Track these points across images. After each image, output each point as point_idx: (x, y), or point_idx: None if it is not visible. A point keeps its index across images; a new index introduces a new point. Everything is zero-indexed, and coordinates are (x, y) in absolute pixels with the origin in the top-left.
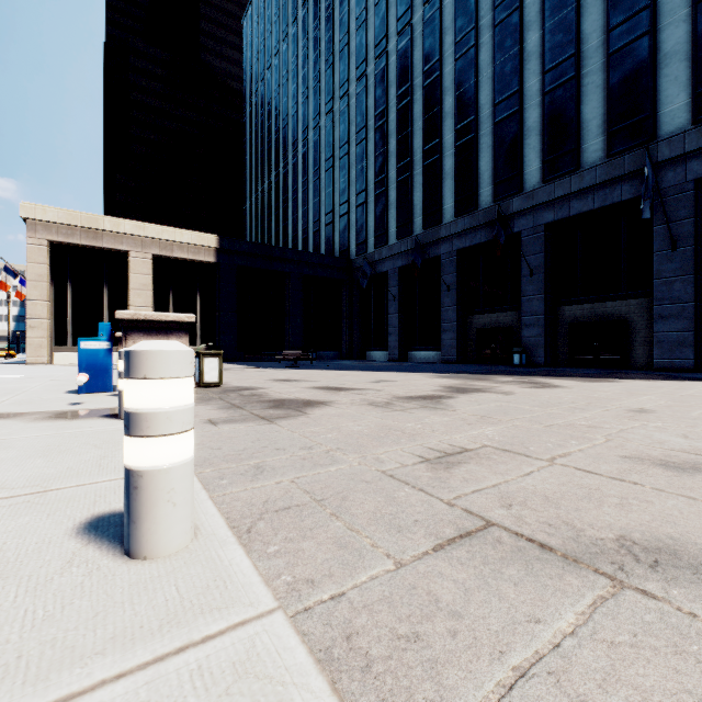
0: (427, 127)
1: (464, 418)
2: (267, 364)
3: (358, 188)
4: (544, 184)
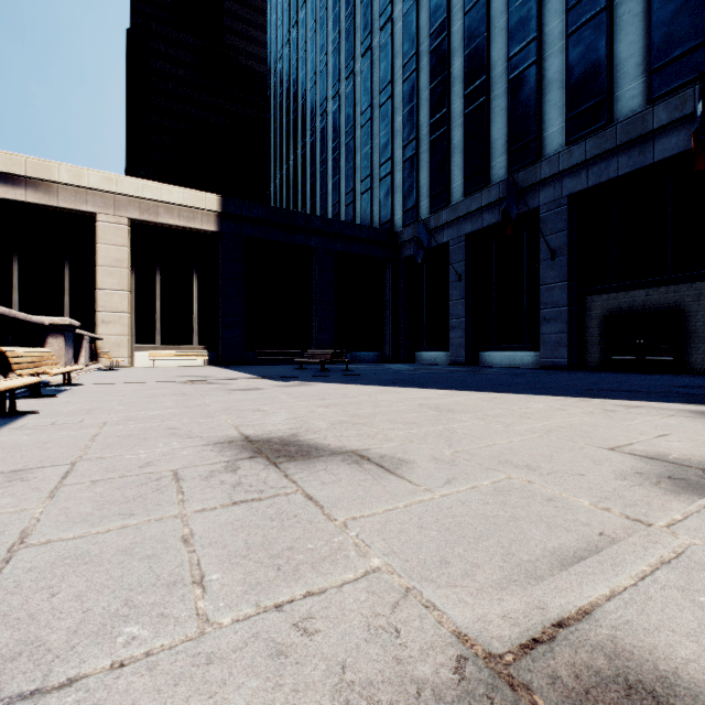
0: (514, 22)
1: None
2: (280, 370)
3: (405, 137)
4: None
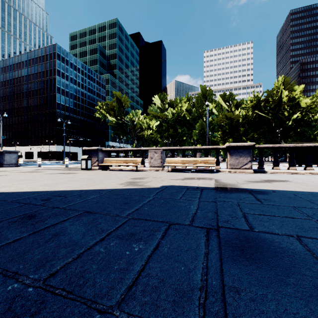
0: None
1: (1, 170)
2: None
3: None
4: None
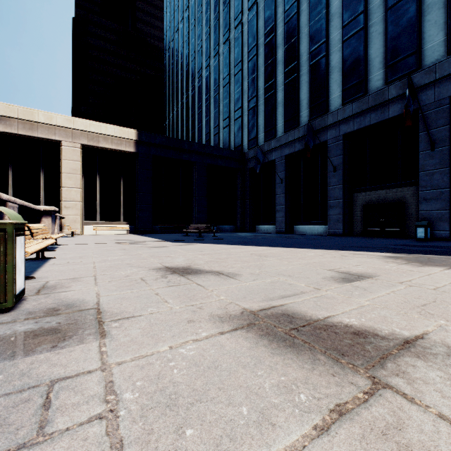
0: (313, 31)
1: None
2: (174, 237)
3: (249, 95)
4: (450, 55)
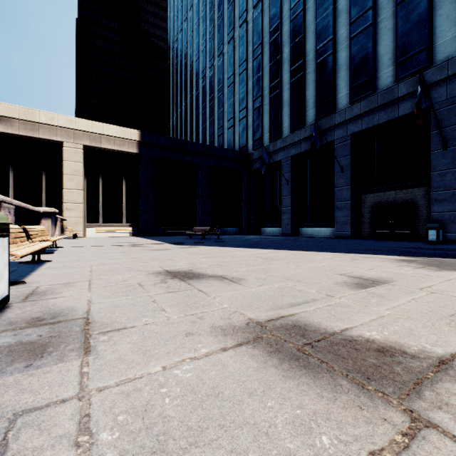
0: (320, 28)
1: None
2: (177, 239)
3: (254, 94)
4: None
